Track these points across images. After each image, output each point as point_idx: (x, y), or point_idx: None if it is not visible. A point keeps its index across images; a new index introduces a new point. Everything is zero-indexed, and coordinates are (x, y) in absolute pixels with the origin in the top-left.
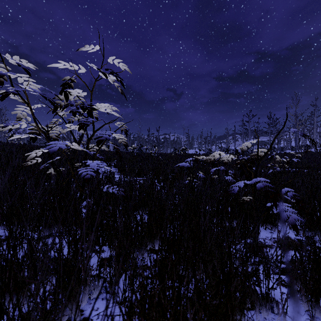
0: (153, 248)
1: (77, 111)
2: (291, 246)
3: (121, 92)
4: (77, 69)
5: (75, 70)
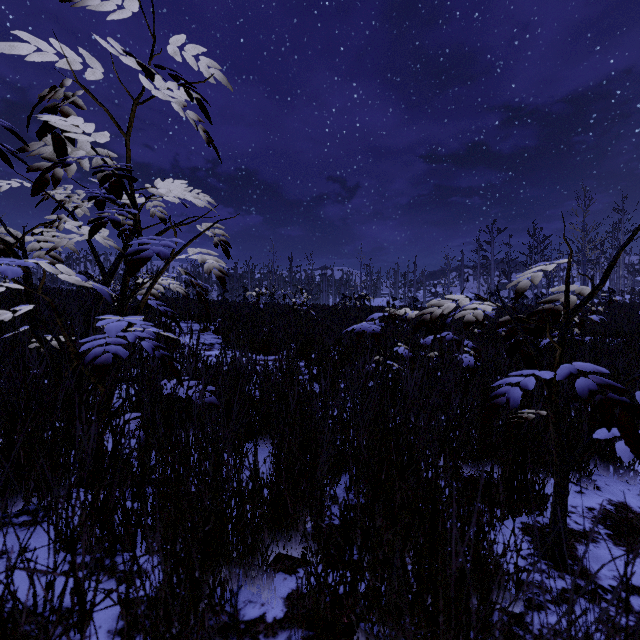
0: (287, 554)
1: (108, 197)
2: (639, 534)
3: (207, 139)
4: (80, 67)
5: (71, 67)
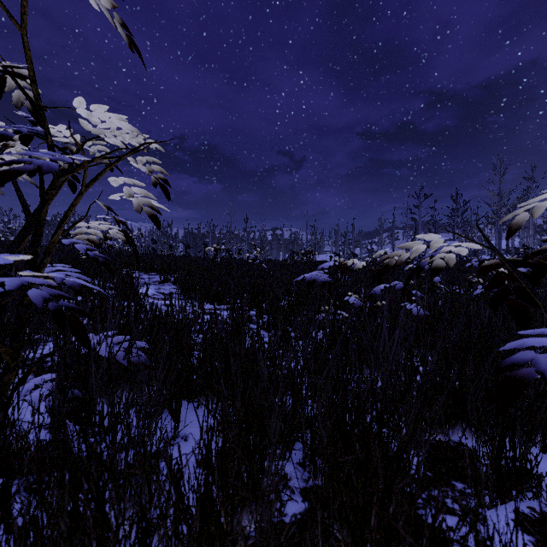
0: None
1: (37, 132)
2: None
3: (128, 39)
4: None
5: None
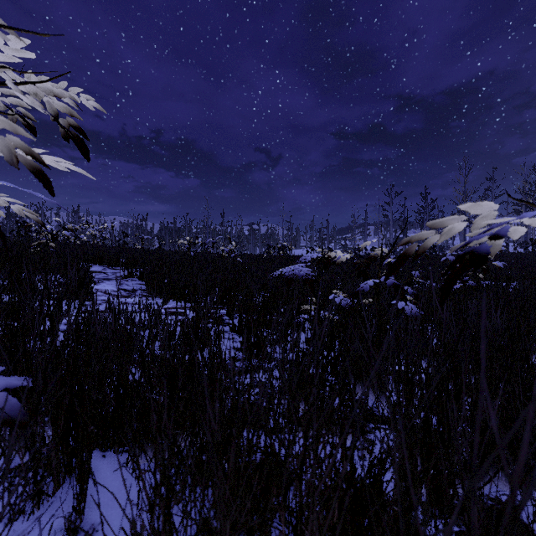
0: None
1: None
2: None
3: None
4: None
5: None
